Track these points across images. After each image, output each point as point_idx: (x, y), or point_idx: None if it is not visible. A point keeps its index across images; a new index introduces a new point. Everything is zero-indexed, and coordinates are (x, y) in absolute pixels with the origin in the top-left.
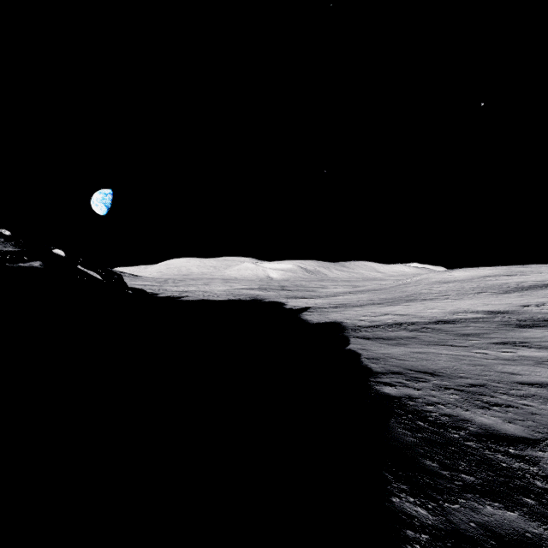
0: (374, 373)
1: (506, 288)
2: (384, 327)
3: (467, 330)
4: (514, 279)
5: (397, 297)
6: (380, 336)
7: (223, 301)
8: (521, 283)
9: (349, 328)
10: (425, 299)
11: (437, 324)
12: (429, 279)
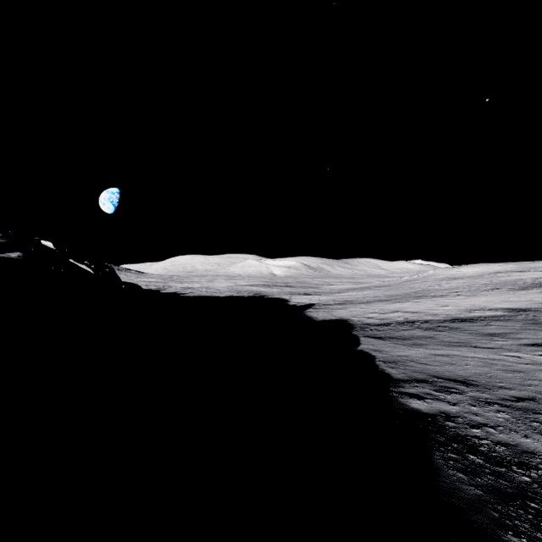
0: (395, 381)
1: (522, 284)
2: (396, 325)
3: (489, 330)
4: (528, 275)
5: (405, 294)
6: (392, 335)
7: (226, 298)
8: (537, 279)
9: (358, 326)
10: (436, 295)
11: (453, 323)
12: (436, 275)
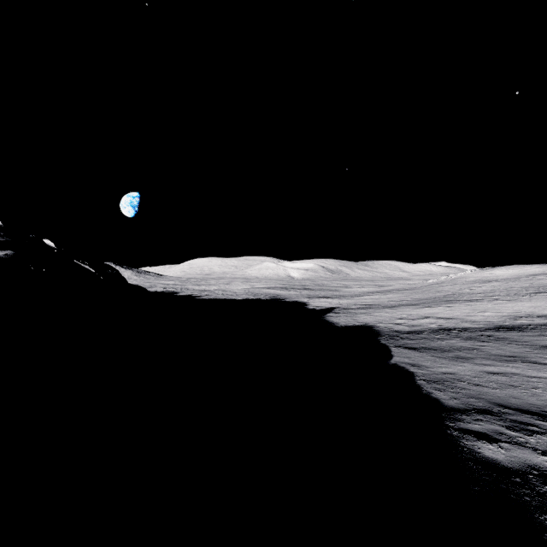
0: (448, 411)
1: None
2: (429, 333)
3: (546, 341)
4: None
5: (433, 297)
6: (428, 345)
7: (242, 301)
8: None
9: (385, 333)
10: (469, 300)
11: (498, 332)
12: (466, 278)
